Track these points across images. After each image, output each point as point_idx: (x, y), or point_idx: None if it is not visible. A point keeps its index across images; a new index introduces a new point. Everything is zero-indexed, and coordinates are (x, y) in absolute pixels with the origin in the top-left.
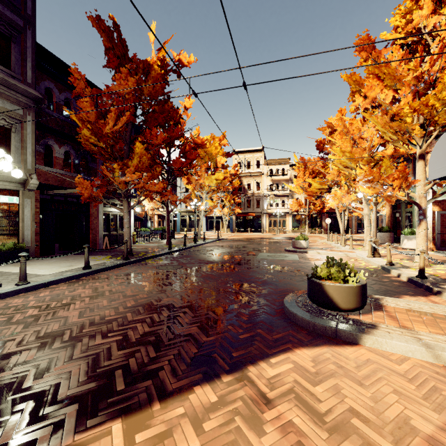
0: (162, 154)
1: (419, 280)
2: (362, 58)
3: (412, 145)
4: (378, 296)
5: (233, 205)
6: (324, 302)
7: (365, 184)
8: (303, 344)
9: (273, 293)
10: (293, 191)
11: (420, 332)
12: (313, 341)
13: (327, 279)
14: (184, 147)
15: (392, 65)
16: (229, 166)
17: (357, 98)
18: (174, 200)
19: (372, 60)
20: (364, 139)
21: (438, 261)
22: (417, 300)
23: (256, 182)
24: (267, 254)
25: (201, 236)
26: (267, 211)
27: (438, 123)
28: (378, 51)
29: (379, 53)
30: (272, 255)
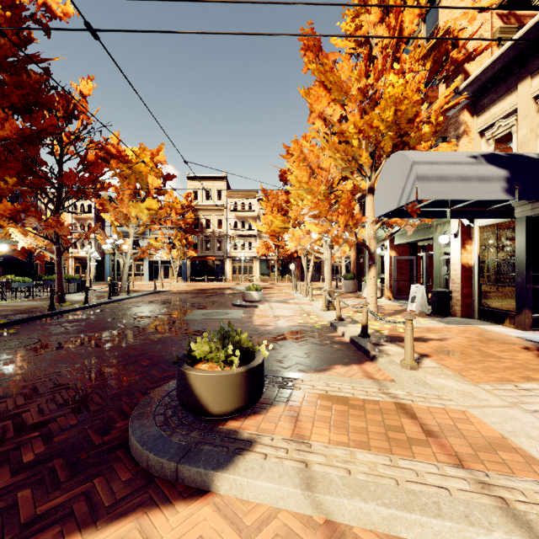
0: (43, 161)
1: (360, 340)
2: (309, 60)
3: (363, 177)
4: (297, 374)
5: (187, 247)
6: (189, 404)
7: (311, 219)
8: (91, 520)
9: (151, 381)
10: (261, 231)
11: (315, 446)
12: (123, 502)
13: (207, 361)
14: (84, 155)
15: (342, 78)
16: (151, 188)
17: (316, 120)
18: (65, 234)
19: (316, 61)
20: (324, 170)
21: (378, 316)
22: (348, 372)
23: (217, 218)
24: (204, 312)
25: (134, 288)
26: (231, 255)
27: (384, 151)
28: (326, 54)
29: (326, 57)
30: (210, 312)
